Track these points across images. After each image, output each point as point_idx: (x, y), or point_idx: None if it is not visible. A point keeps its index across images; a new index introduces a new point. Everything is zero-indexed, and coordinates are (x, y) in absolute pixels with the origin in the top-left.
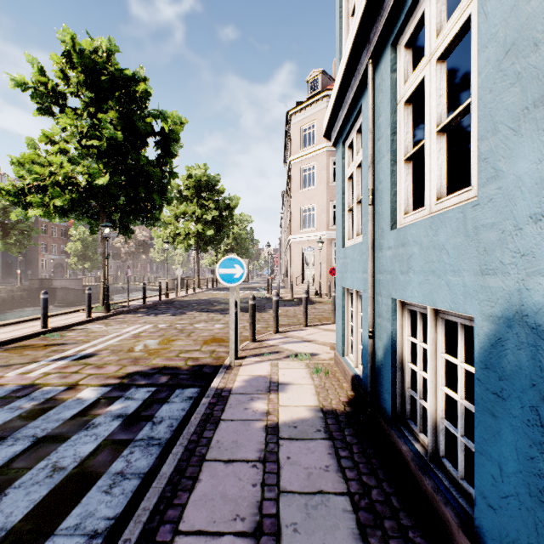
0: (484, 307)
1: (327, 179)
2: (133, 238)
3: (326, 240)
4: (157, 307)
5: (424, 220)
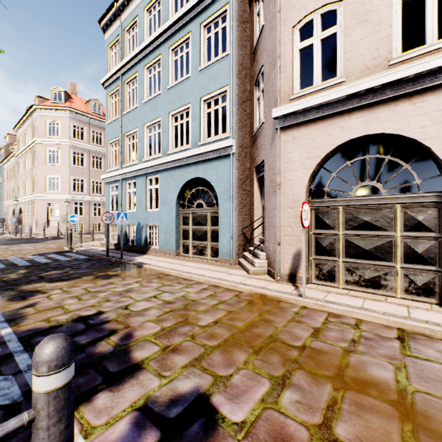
0: (137, 222)
1: (70, 162)
2: None
3: (69, 200)
4: None
5: (131, 212)
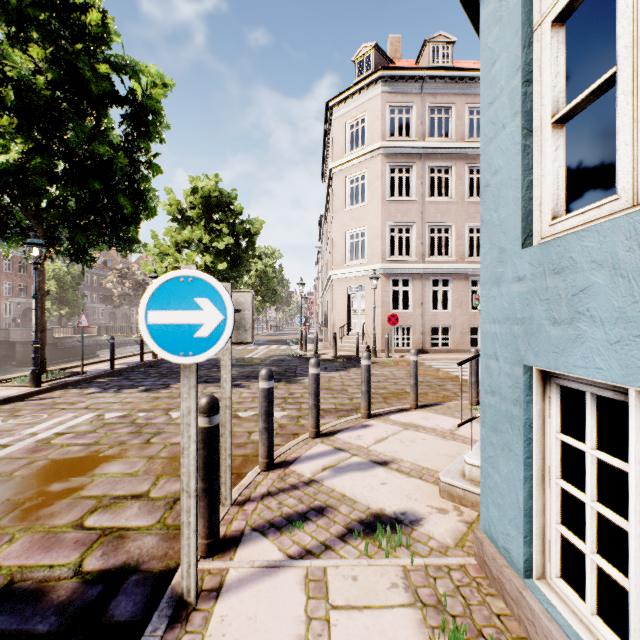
0: None
1: (383, 192)
2: (130, 277)
3: (382, 277)
4: (132, 373)
5: None
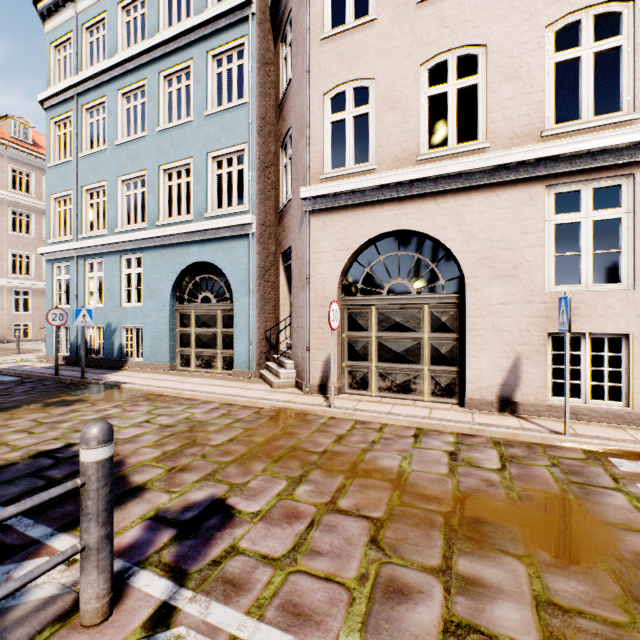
0: (105, 323)
1: None
2: None
3: None
4: None
5: (95, 308)
